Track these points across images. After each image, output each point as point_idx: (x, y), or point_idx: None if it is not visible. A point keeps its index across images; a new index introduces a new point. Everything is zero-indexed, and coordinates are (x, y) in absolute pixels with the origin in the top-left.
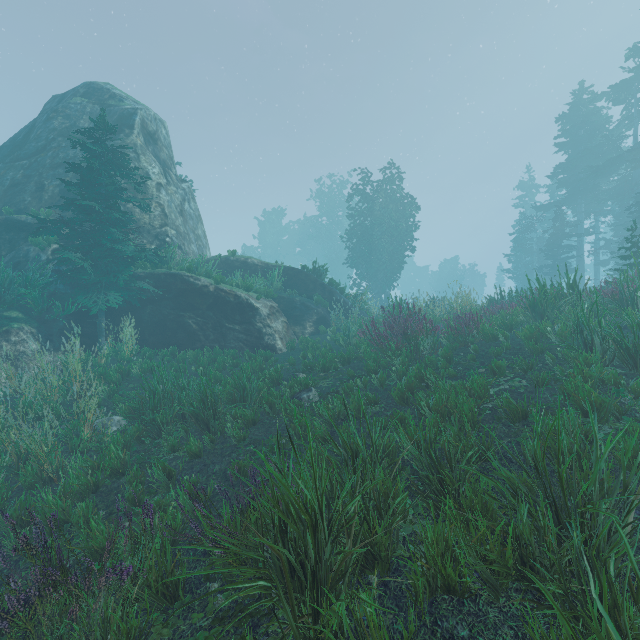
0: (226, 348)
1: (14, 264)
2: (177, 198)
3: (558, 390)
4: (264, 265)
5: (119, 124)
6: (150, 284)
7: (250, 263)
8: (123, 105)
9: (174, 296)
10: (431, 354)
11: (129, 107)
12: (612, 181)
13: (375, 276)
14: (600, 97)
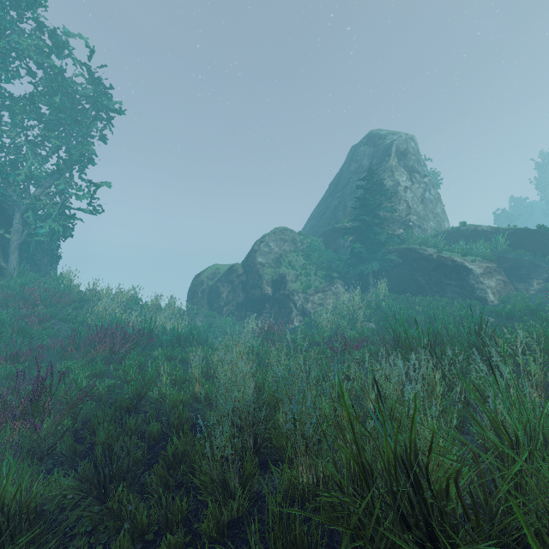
0: (444, 297)
1: (335, 249)
2: (419, 192)
3: None
4: (493, 230)
5: (382, 156)
6: (396, 255)
7: (479, 230)
8: (385, 141)
9: (410, 262)
10: None
11: (388, 142)
12: None
13: None
14: None
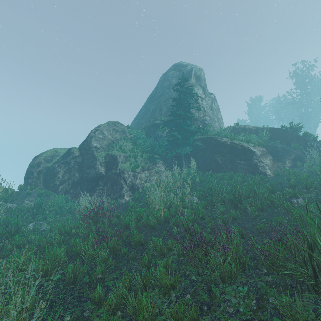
0: (236, 172)
1: (154, 139)
2: (209, 102)
3: None
4: (255, 128)
5: (186, 77)
6: (200, 143)
7: (247, 128)
8: (187, 68)
9: (210, 147)
10: None
11: (189, 68)
12: None
13: None
14: None
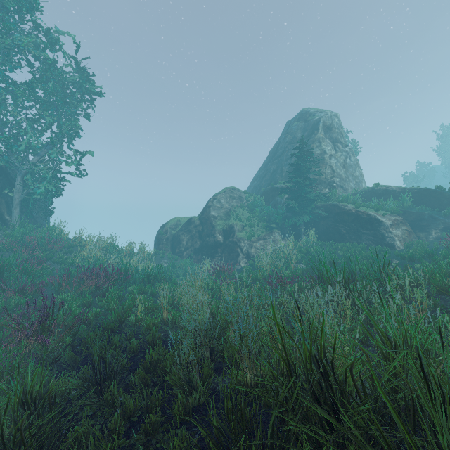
0: (361, 244)
1: (273, 205)
2: (341, 158)
3: None
4: (401, 190)
5: (312, 129)
6: (322, 210)
7: (389, 190)
8: (314, 118)
9: (333, 216)
10: None
11: (317, 118)
12: None
13: None
14: None
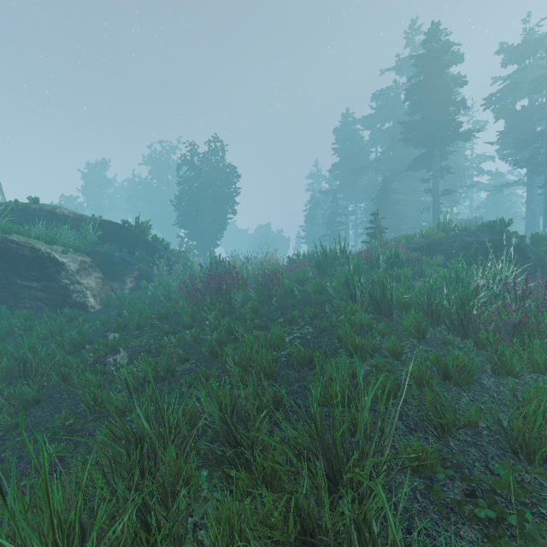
0: (18, 309)
1: None
2: None
3: (334, 336)
4: (77, 217)
5: None
6: None
7: (59, 213)
8: None
9: None
10: (242, 306)
11: None
12: (364, 180)
13: (201, 235)
14: (358, 122)
